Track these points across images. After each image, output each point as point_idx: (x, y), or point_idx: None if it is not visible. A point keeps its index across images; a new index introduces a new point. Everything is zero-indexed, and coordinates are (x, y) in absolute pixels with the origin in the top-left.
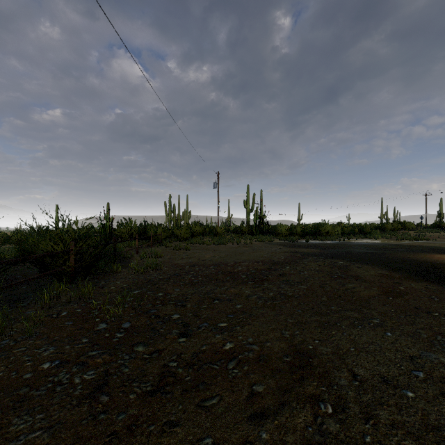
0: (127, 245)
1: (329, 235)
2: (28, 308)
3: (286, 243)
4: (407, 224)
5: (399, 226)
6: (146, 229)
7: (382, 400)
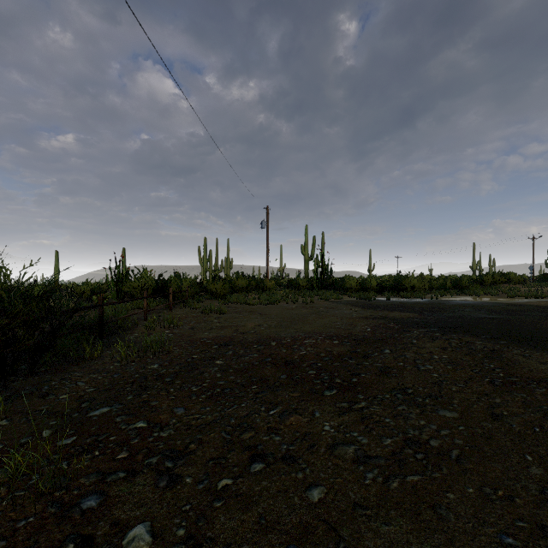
0: (137, 305)
1: (415, 290)
2: None
3: (360, 301)
4: (512, 276)
5: (502, 278)
6: (167, 283)
7: None
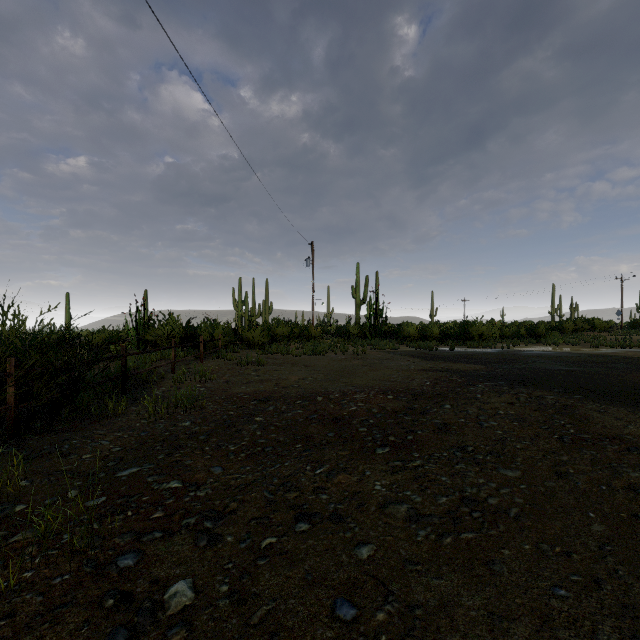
0: (163, 356)
1: (484, 339)
2: None
3: (420, 351)
4: (597, 322)
5: (585, 325)
6: (196, 331)
7: None
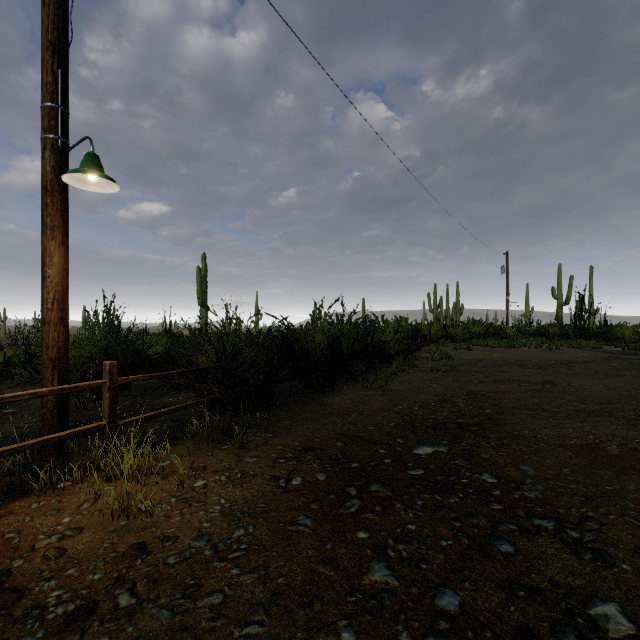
0: None
1: None
2: (384, 369)
3: (623, 351)
4: None
5: None
6: (418, 328)
7: (573, 386)
